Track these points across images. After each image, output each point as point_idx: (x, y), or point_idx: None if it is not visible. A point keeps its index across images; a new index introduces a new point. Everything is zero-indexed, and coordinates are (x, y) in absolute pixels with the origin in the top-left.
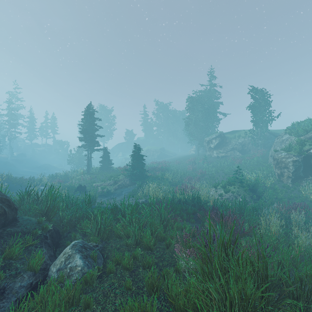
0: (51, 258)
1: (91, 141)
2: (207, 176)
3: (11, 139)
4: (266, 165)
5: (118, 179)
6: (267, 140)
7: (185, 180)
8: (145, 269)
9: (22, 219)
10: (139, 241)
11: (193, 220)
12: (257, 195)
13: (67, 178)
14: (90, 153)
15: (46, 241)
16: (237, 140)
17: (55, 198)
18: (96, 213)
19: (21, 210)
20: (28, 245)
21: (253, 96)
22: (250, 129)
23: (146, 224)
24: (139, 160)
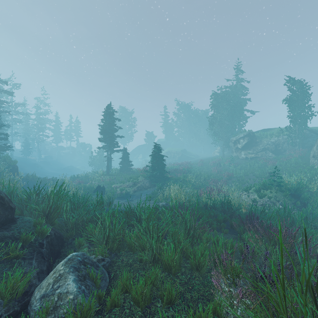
0: (41, 275)
1: (111, 142)
2: (235, 179)
3: (39, 142)
4: (307, 167)
5: (137, 181)
6: (307, 139)
7: (210, 182)
8: (165, 305)
9: (21, 220)
10: (158, 256)
11: (226, 229)
12: (301, 202)
13: (88, 179)
14: (109, 154)
15: (40, 250)
16: (269, 139)
17: (58, 197)
18: (104, 217)
19: (26, 209)
20: (11, 256)
21: (290, 89)
22: (286, 127)
23: (166, 232)
24: (159, 160)
